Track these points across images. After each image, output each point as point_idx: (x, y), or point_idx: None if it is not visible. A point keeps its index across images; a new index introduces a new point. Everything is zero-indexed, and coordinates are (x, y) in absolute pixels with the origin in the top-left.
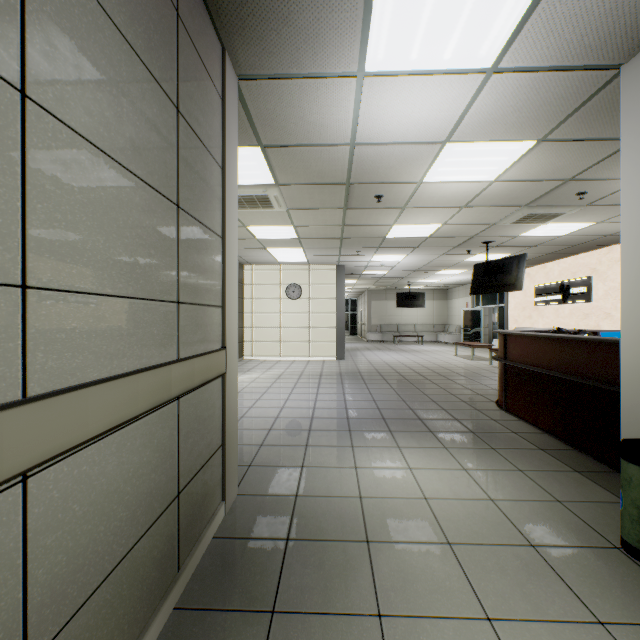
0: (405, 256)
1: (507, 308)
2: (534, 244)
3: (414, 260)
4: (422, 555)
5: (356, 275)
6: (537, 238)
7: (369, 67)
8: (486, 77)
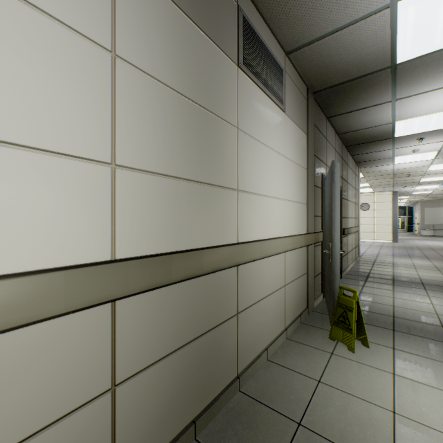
0: (439, 185)
1: None
2: None
3: None
4: (405, 265)
5: (407, 194)
6: None
7: (395, 163)
8: (433, 159)
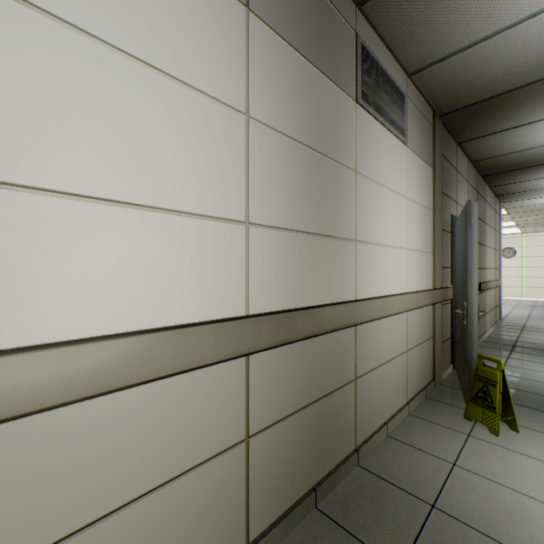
0: None
1: None
2: None
3: None
4: None
5: None
6: None
7: None
8: None
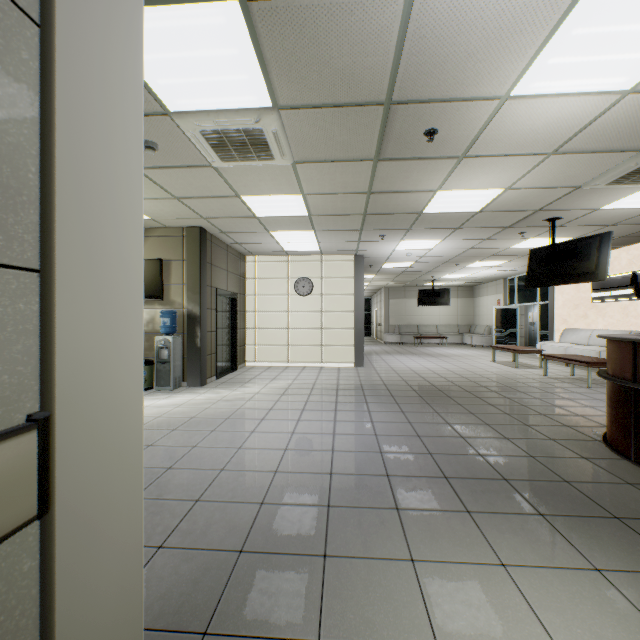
0: (439, 242)
1: (552, 306)
2: (613, 222)
3: (448, 248)
4: None
5: (375, 269)
6: (623, 212)
7: None
8: None
